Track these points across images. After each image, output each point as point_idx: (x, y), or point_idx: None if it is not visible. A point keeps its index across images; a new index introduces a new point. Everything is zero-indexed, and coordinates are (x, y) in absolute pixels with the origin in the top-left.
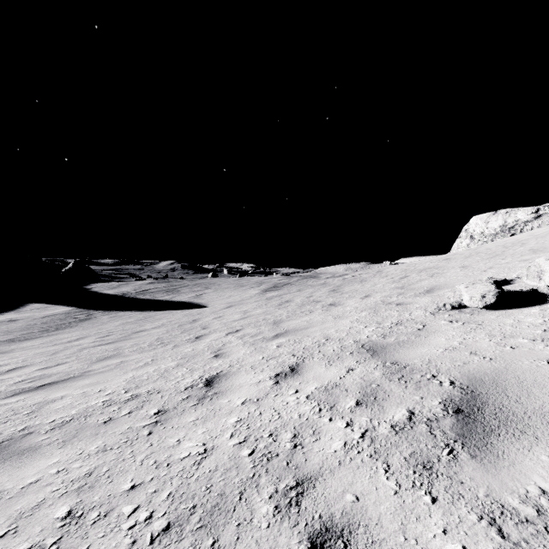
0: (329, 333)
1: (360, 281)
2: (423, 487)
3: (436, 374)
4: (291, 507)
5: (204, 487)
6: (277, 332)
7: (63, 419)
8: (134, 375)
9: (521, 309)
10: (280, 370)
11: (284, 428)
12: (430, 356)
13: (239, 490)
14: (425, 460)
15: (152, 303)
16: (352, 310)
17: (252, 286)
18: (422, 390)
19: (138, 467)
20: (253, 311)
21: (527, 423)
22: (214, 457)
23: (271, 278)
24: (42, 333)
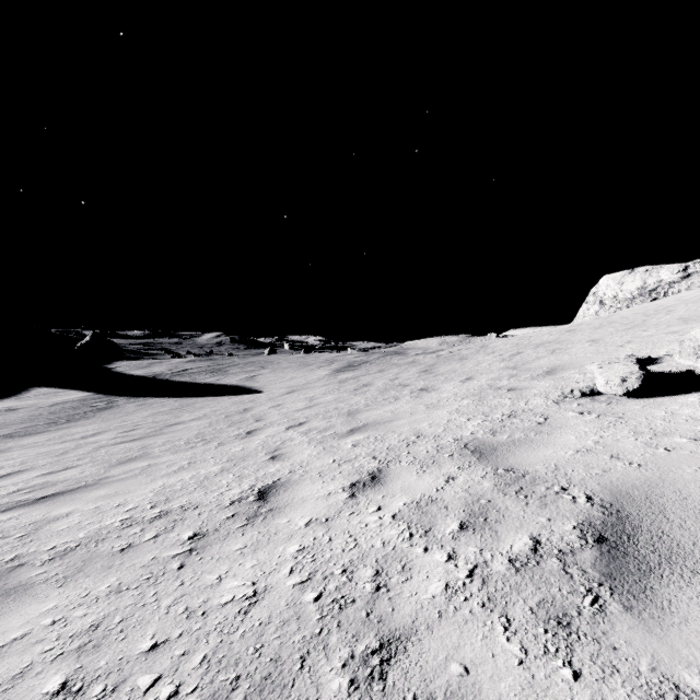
0: (421, 427)
1: (459, 359)
2: (559, 654)
3: (566, 486)
4: (373, 681)
5: (252, 648)
6: (353, 426)
7: (66, 544)
8: (164, 483)
9: (674, 397)
10: (356, 478)
11: (362, 561)
12: (556, 460)
13: (301, 653)
14: (560, 612)
15: (191, 387)
16: (450, 398)
17: (321, 366)
18: (549, 509)
19: (163, 616)
20: (321, 398)
21: (699, 559)
22: (267, 603)
23: (345, 355)
24: (49, 426)
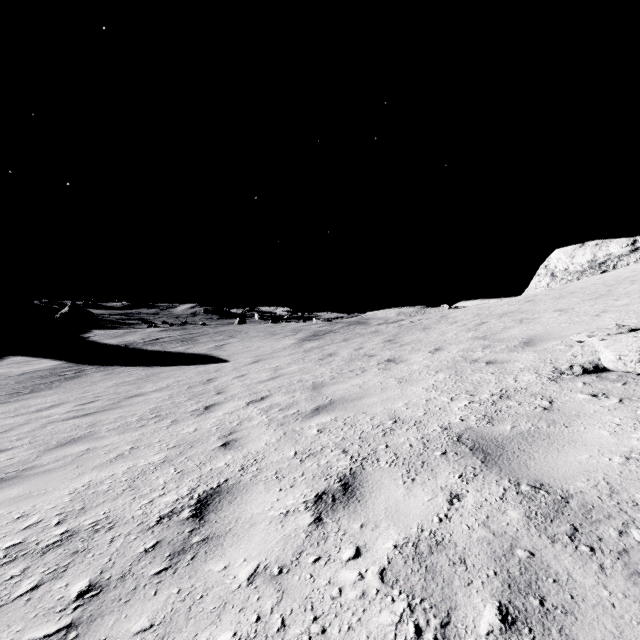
0: (397, 408)
1: (423, 329)
2: None
3: None
4: None
5: None
6: (318, 403)
7: None
8: (91, 480)
9: None
10: (323, 485)
11: None
12: (604, 473)
13: None
14: None
15: (161, 355)
16: (422, 371)
17: (287, 335)
18: None
19: None
20: (286, 368)
21: None
22: None
23: (310, 324)
24: (10, 396)
